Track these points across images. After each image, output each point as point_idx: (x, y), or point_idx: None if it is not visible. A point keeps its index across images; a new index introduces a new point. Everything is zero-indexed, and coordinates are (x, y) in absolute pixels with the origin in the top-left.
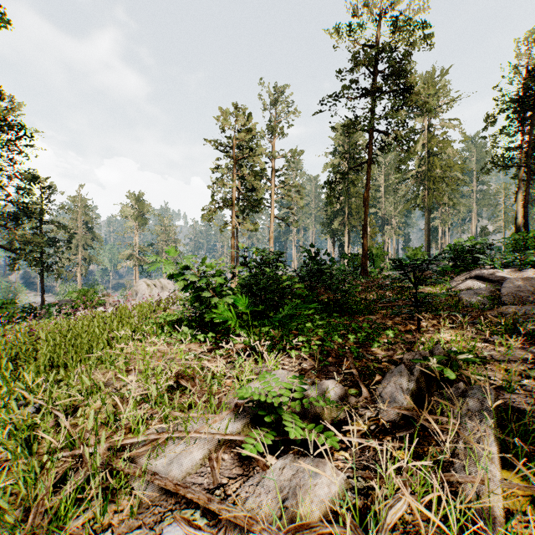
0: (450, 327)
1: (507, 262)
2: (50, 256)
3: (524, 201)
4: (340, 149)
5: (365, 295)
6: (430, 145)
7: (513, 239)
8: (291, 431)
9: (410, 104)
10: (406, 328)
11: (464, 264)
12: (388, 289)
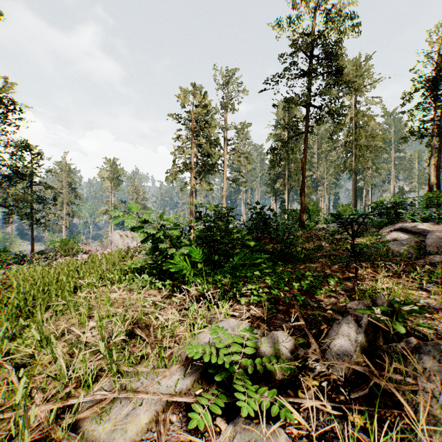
0: (384, 275)
1: (426, 217)
2: (39, 211)
3: (436, 165)
4: (281, 122)
5: (305, 245)
6: (356, 118)
7: (428, 197)
8: (242, 401)
9: (341, 83)
10: (344, 276)
11: (388, 218)
12: (323, 240)
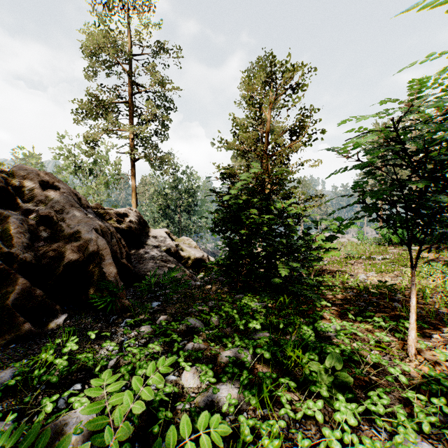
0: None
1: None
2: None
3: None
4: None
5: None
6: None
7: None
8: None
9: None
10: None
11: None
12: None
